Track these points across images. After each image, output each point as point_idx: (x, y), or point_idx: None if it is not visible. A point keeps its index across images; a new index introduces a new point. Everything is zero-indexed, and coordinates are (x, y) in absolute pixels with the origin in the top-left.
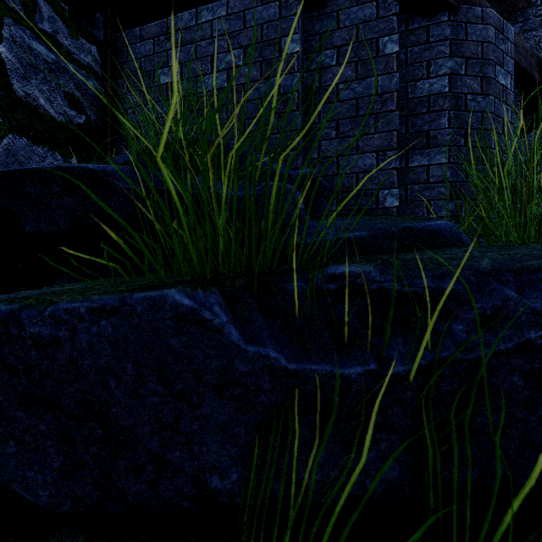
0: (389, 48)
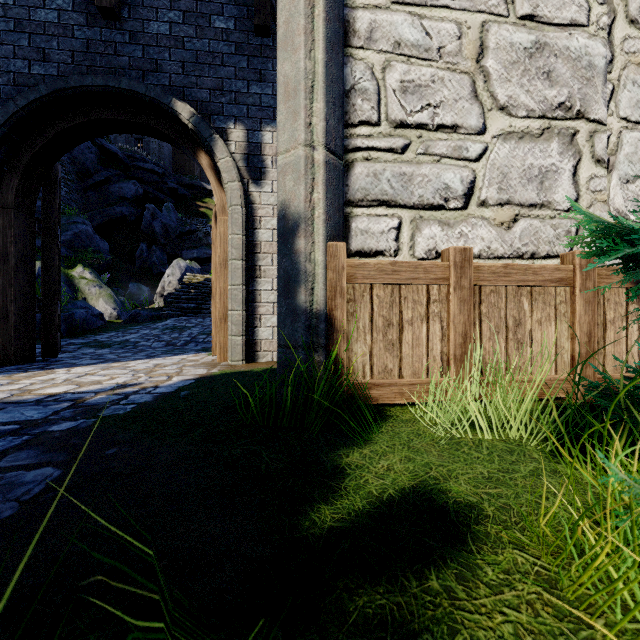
0: None
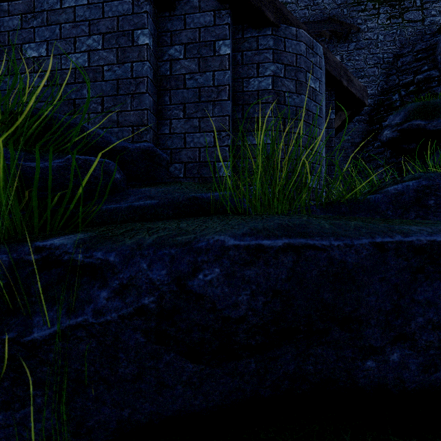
0: (223, 50)
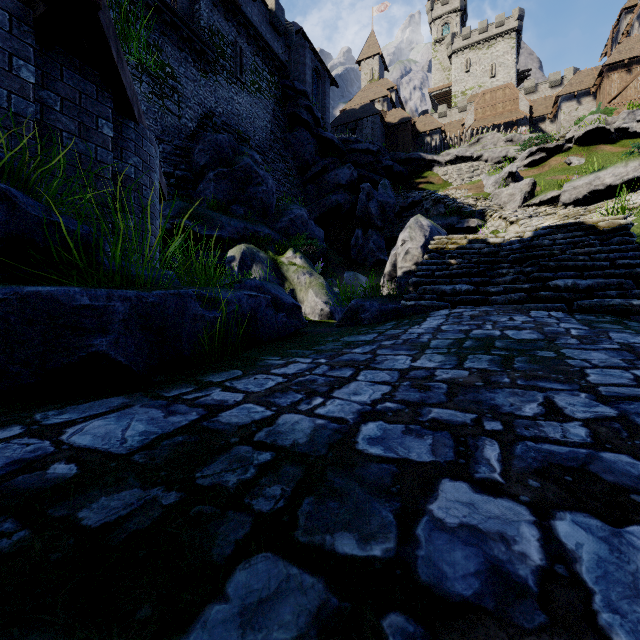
0: (107, 131)
